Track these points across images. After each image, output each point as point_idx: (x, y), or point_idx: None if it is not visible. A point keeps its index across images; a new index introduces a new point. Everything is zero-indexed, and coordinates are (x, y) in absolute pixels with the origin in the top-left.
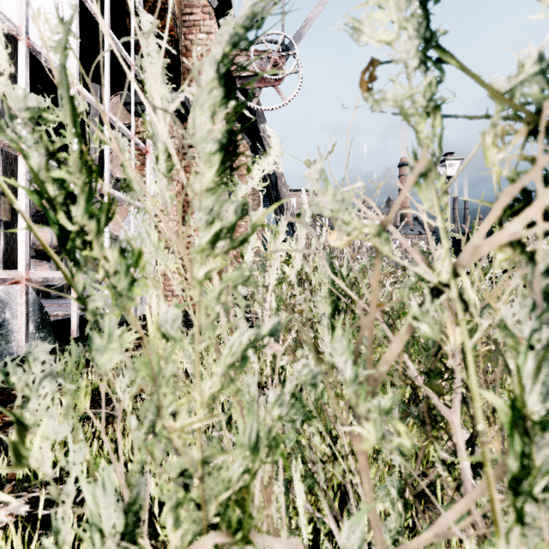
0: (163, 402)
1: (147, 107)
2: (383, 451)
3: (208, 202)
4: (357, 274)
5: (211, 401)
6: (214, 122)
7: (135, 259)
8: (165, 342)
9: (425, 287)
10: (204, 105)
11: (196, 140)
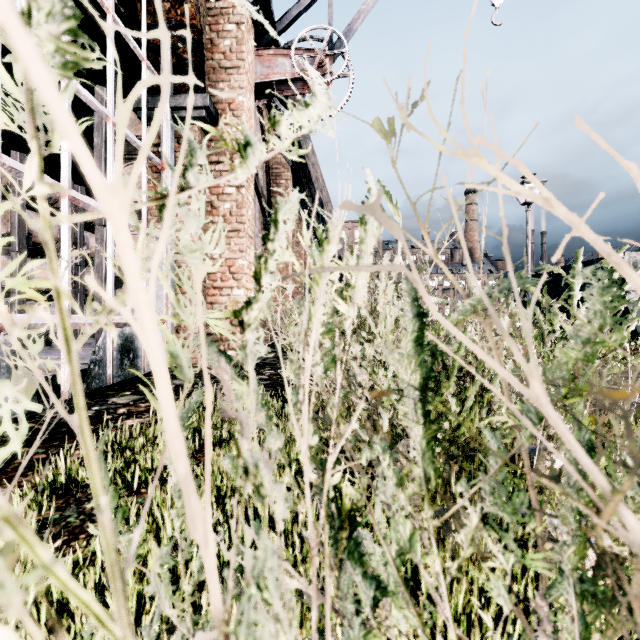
0: None
1: None
2: None
3: None
4: (492, 312)
5: None
6: None
7: None
8: None
9: None
10: None
11: None
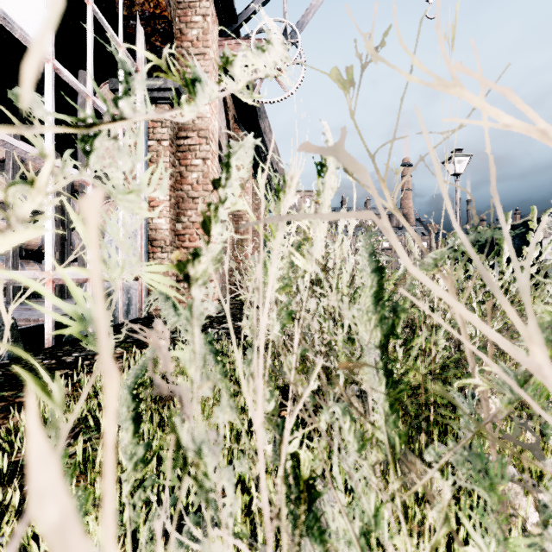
0: None
1: None
2: None
3: None
4: (480, 264)
5: None
6: None
7: None
8: None
9: None
10: None
11: None
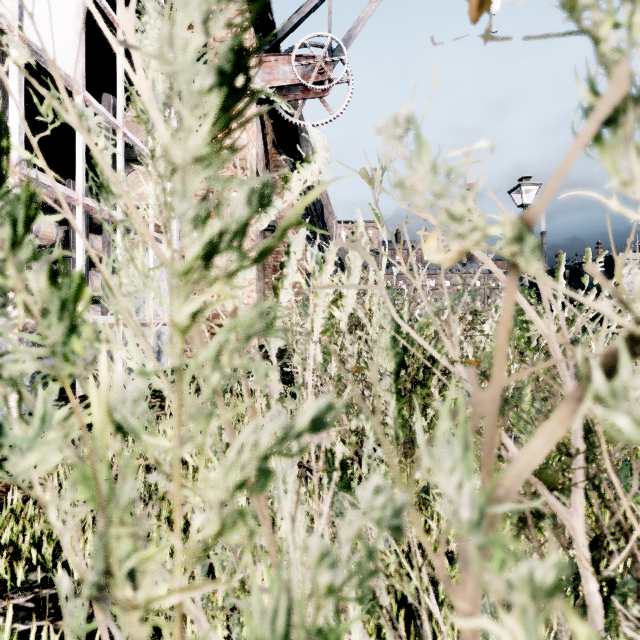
0: (114, 553)
1: (112, 42)
2: None
3: (197, 183)
4: (433, 318)
5: (201, 552)
6: (207, 32)
7: (73, 289)
8: (121, 440)
9: (617, 340)
10: (190, 2)
11: (174, 66)
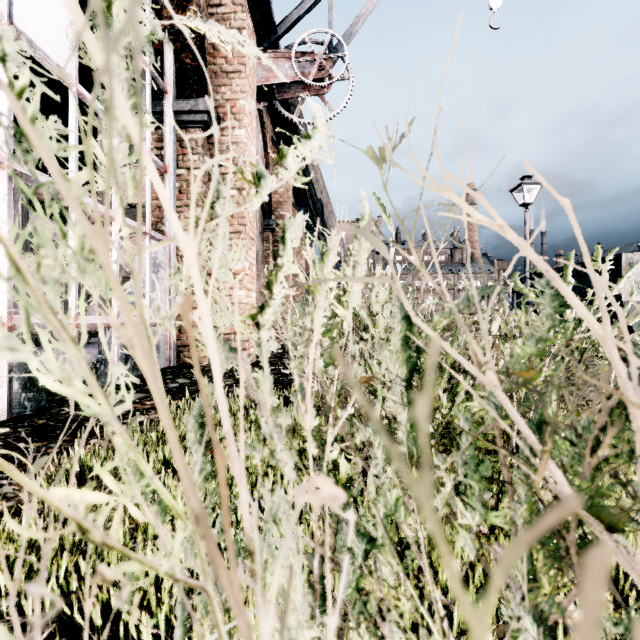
0: None
1: None
2: (505, 614)
3: None
4: (458, 316)
5: None
6: None
7: None
8: None
9: None
10: None
11: None
